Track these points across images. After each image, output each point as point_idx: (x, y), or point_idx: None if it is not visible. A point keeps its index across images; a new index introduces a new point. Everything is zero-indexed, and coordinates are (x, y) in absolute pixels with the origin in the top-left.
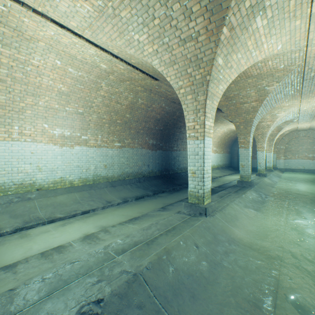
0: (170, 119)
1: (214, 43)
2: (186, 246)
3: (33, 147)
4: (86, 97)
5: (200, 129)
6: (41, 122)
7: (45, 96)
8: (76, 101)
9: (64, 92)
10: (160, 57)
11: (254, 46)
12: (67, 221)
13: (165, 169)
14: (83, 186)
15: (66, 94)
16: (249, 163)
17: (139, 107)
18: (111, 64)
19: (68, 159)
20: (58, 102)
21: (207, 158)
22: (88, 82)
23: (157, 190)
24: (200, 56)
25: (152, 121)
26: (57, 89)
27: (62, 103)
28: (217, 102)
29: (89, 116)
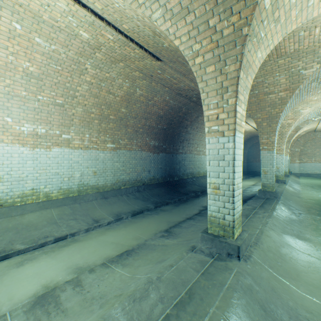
0: (175, 116)
1: None
2: None
3: None
4: (66, 82)
5: (227, 119)
6: (1, 114)
7: (4, 78)
8: (52, 87)
9: (33, 74)
10: (164, 3)
11: None
12: (29, 256)
13: (168, 175)
14: (64, 200)
15: (36, 77)
16: (274, 169)
17: (137, 100)
18: (94, 30)
19: (43, 165)
20: (26, 88)
21: (238, 165)
22: (66, 61)
23: (160, 202)
24: None
25: (153, 118)
26: (23, 69)
27: (32, 90)
28: (251, 79)
29: (72, 109)
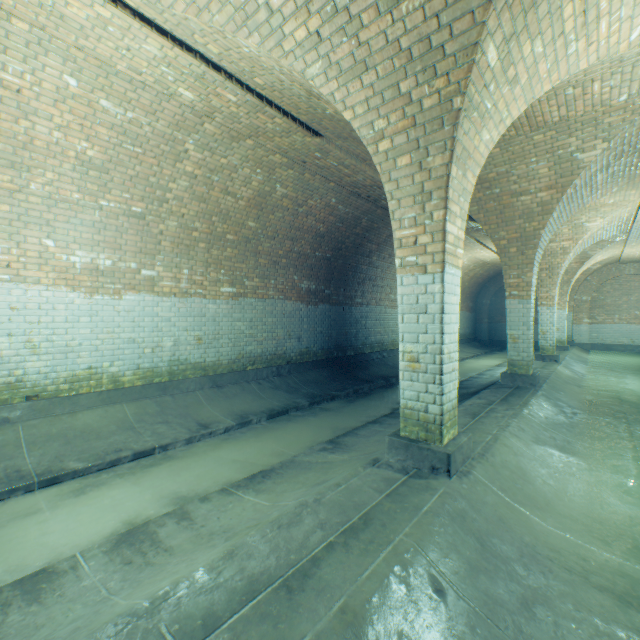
0: (348, 234)
1: None
2: (409, 594)
3: (17, 294)
4: (151, 176)
5: (431, 245)
6: (37, 233)
7: (44, 170)
8: (125, 184)
9: (93, 162)
10: (326, 53)
11: (577, 22)
12: (93, 481)
13: (336, 346)
14: (145, 388)
15: (98, 167)
16: (530, 333)
17: (277, 205)
18: (205, 88)
19: (108, 324)
20: (80, 186)
21: (450, 321)
22: (152, 138)
23: (319, 395)
24: (436, 41)
25: (307, 239)
26: (76, 153)
27: (91, 189)
28: (474, 177)
29: (160, 224)
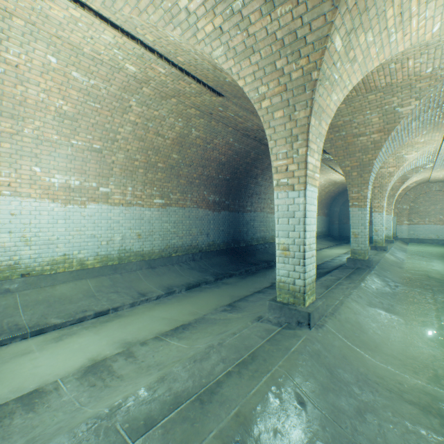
0: (241, 163)
1: (331, 2)
2: (281, 405)
3: (15, 204)
4: (106, 123)
5: (297, 171)
6: (29, 163)
7: (33, 120)
8: (89, 129)
9: (67, 114)
10: (226, 41)
11: (396, 20)
12: (67, 331)
13: (233, 240)
14: (102, 269)
15: (70, 118)
16: (366, 231)
17: (192, 143)
18: (143, 63)
19: (77, 225)
20: (58, 131)
21: (310, 222)
22: (107, 98)
23: (221, 273)
24: (300, 34)
25: (213, 166)
26: (55, 108)
27: (65, 133)
28: (326, 125)
29: (112, 156)
